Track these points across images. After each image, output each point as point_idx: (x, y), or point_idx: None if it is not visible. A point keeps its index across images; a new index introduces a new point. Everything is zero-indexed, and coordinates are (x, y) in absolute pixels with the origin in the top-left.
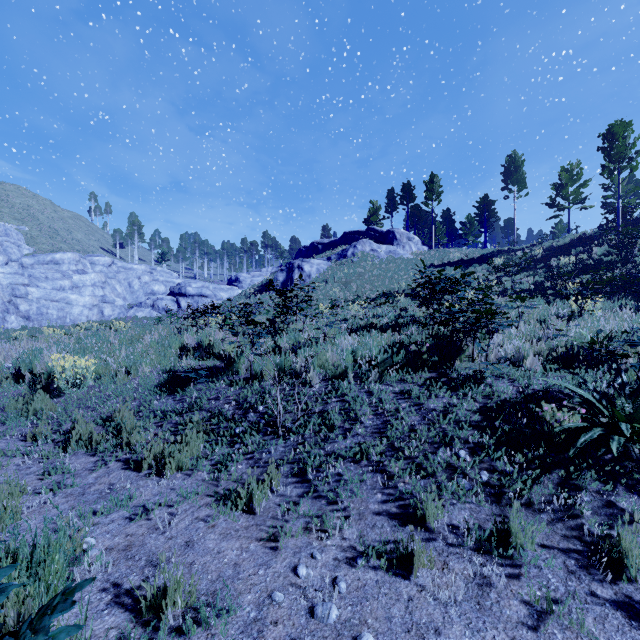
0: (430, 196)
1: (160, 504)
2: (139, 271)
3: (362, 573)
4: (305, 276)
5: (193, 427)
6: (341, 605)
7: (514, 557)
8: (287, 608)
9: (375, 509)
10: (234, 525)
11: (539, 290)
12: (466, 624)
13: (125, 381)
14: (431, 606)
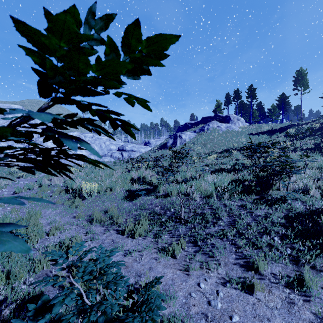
0: (250, 96)
1: (135, 250)
2: (104, 139)
3: (229, 290)
4: (183, 141)
5: (144, 217)
6: (222, 302)
7: (306, 292)
8: (198, 300)
9: (232, 262)
10: (168, 262)
11: (317, 148)
12: (282, 318)
13: (110, 194)
14: (264, 308)
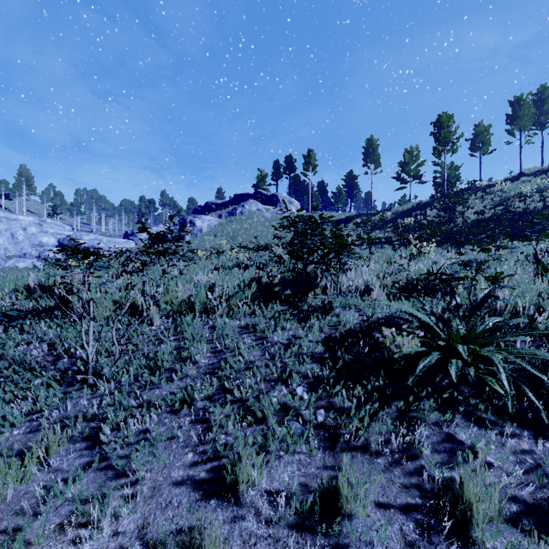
0: (308, 168)
1: None
2: (25, 222)
3: None
4: (197, 230)
5: None
6: None
7: (341, 532)
8: None
9: (178, 477)
10: None
11: (388, 242)
12: None
13: None
14: None
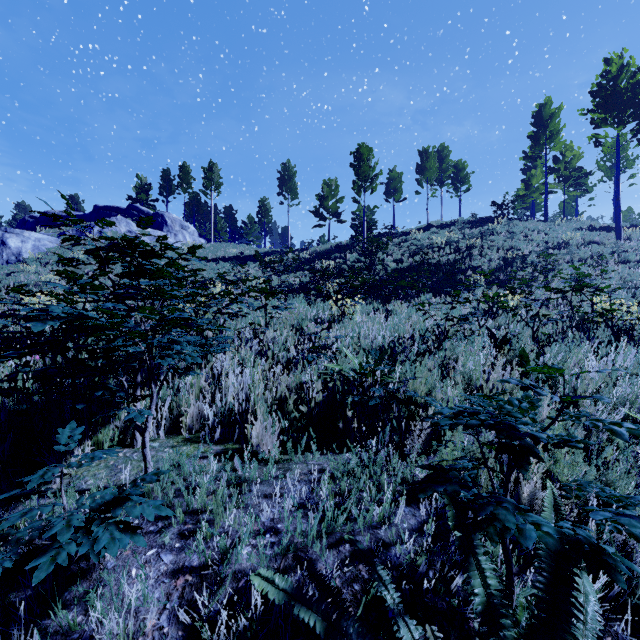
0: (209, 185)
1: None
2: None
3: None
4: (9, 254)
5: None
6: None
7: None
8: None
9: None
10: None
11: (303, 290)
12: None
13: None
14: None
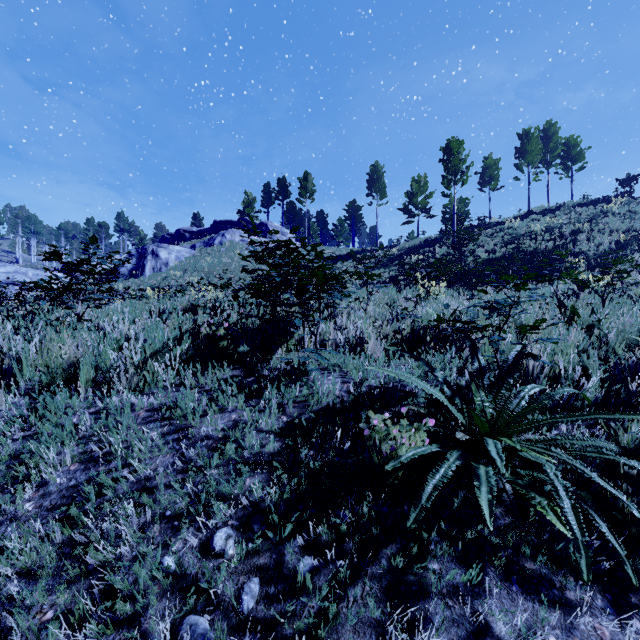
0: (304, 193)
1: None
2: None
3: None
4: (161, 264)
5: None
6: None
7: None
8: None
9: None
10: None
11: (393, 281)
12: None
13: None
14: None
